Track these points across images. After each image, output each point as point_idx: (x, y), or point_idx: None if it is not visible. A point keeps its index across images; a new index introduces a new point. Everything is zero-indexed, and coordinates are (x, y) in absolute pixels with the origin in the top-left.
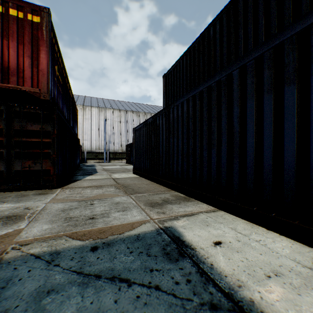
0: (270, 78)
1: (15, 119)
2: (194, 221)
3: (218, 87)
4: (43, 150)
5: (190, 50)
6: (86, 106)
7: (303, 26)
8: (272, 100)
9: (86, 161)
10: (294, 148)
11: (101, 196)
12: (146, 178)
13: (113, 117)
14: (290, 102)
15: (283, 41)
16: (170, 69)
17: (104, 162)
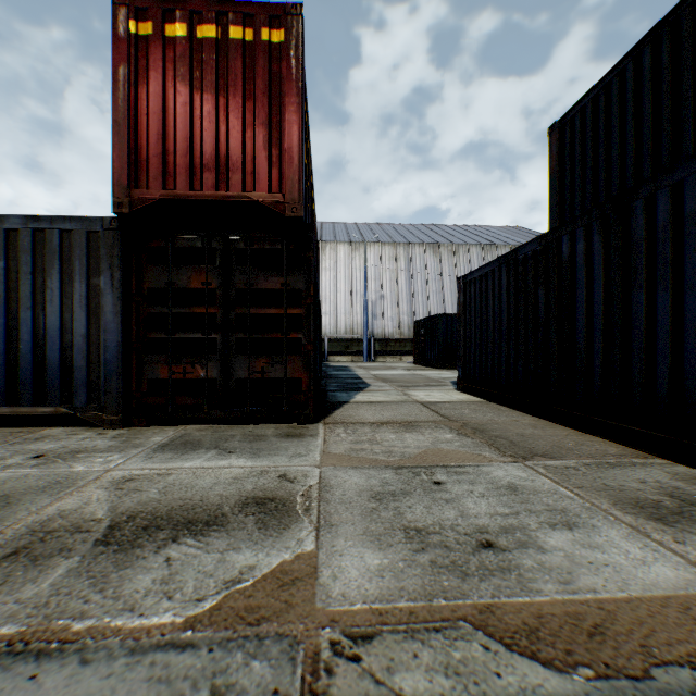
0: None
1: (236, 266)
2: None
3: None
4: (286, 334)
5: (672, 20)
6: (327, 243)
7: None
8: None
9: (327, 358)
10: None
11: (440, 458)
12: (511, 407)
13: (380, 260)
14: None
15: None
16: (581, 103)
17: (365, 360)
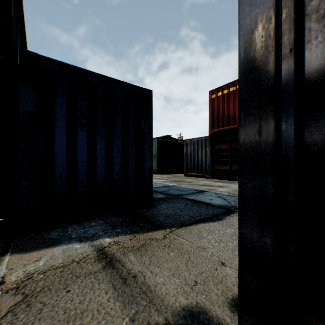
0: None
1: (233, 143)
2: None
3: None
4: None
5: None
6: None
7: None
8: None
9: None
10: None
11: None
12: None
13: None
14: None
15: None
16: None
17: None
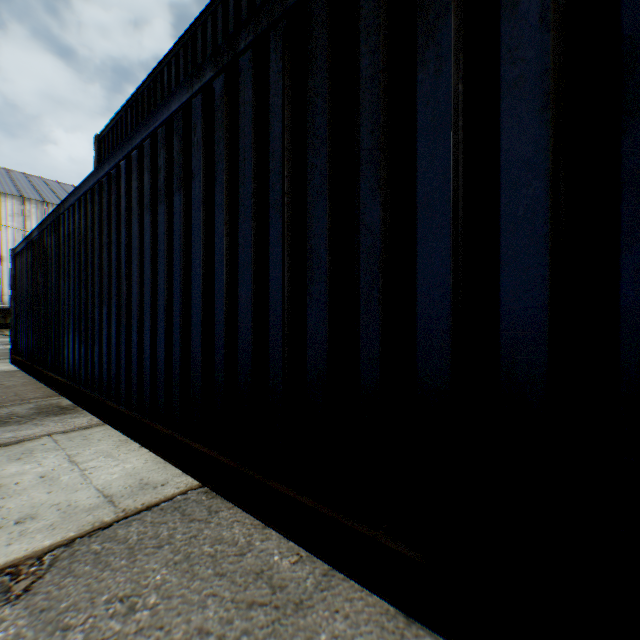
0: (149, 186)
1: None
2: (1, 455)
3: (110, 186)
4: None
5: (137, 98)
6: None
7: (169, 114)
8: (151, 225)
9: None
10: (164, 307)
11: None
12: (31, 373)
13: None
14: (162, 232)
15: (156, 129)
16: (108, 128)
17: None
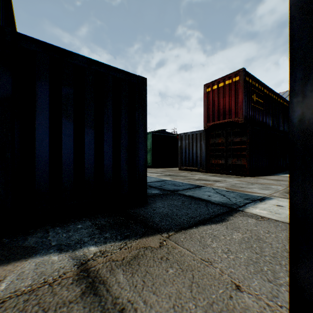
0: None
1: (228, 136)
2: None
3: None
4: (241, 152)
5: None
6: None
7: None
8: None
9: None
10: None
11: (265, 184)
12: None
13: None
14: None
15: None
16: None
17: None
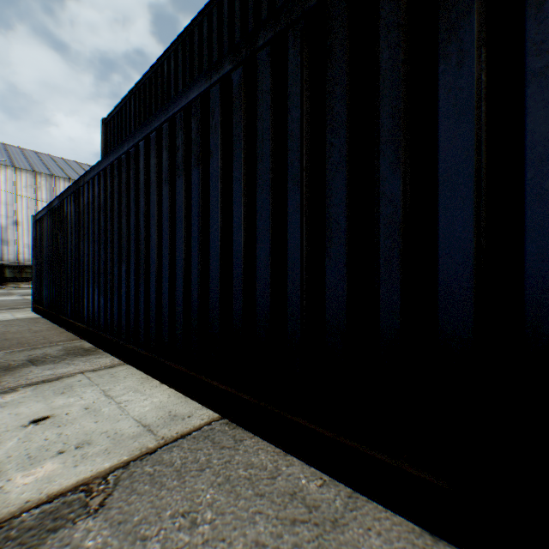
0: (167, 162)
1: None
2: (47, 389)
3: (129, 163)
4: None
5: (139, 88)
6: None
7: (187, 102)
8: (169, 195)
9: None
10: (182, 265)
11: None
12: (51, 320)
13: (15, 186)
14: (180, 201)
15: (175, 114)
16: (113, 113)
17: None
